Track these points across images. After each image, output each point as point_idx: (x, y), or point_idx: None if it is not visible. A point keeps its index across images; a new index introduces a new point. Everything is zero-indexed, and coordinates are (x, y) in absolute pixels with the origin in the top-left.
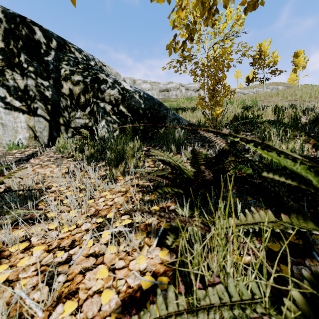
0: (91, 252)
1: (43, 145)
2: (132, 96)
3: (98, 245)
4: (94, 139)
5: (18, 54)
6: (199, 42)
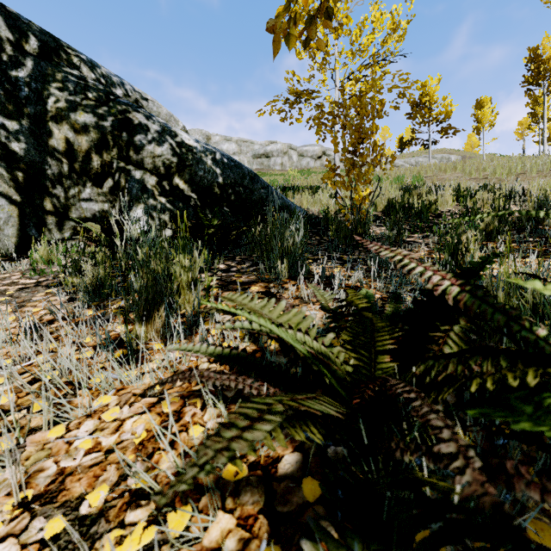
0: None
1: None
2: (199, 160)
3: None
4: (114, 245)
5: None
6: (325, 67)
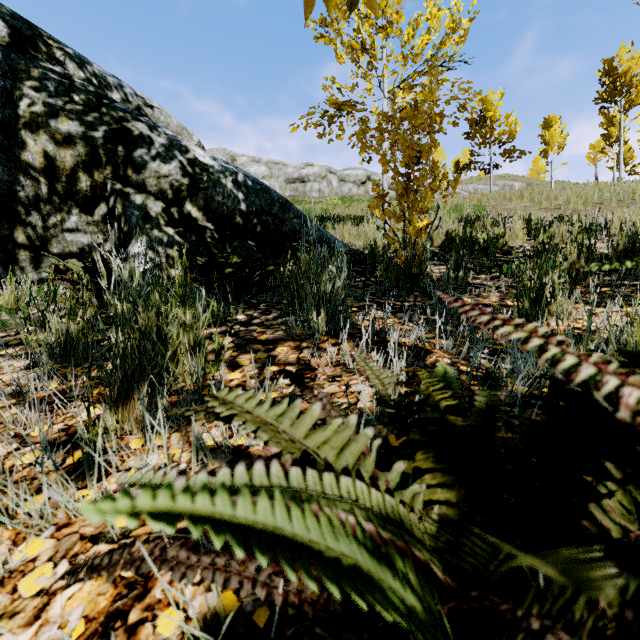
0: None
1: None
2: (216, 181)
3: None
4: (102, 289)
5: None
6: (371, 74)
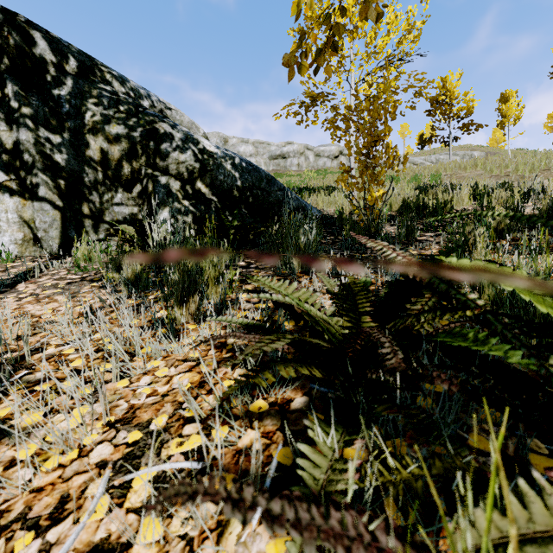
0: (98, 540)
1: (47, 256)
2: (219, 165)
3: (120, 515)
4: (146, 245)
5: (1, 81)
6: (340, 70)
